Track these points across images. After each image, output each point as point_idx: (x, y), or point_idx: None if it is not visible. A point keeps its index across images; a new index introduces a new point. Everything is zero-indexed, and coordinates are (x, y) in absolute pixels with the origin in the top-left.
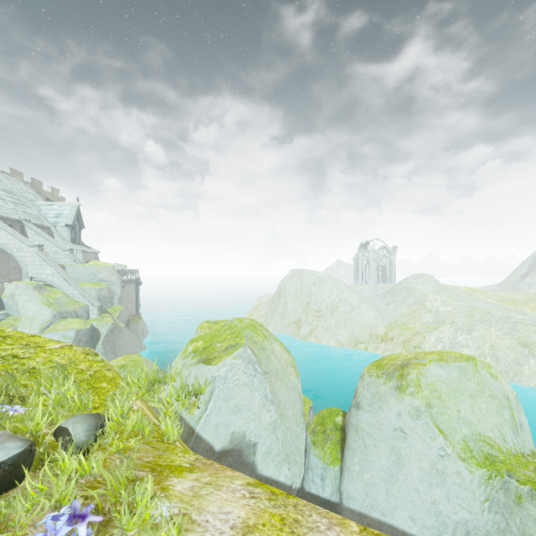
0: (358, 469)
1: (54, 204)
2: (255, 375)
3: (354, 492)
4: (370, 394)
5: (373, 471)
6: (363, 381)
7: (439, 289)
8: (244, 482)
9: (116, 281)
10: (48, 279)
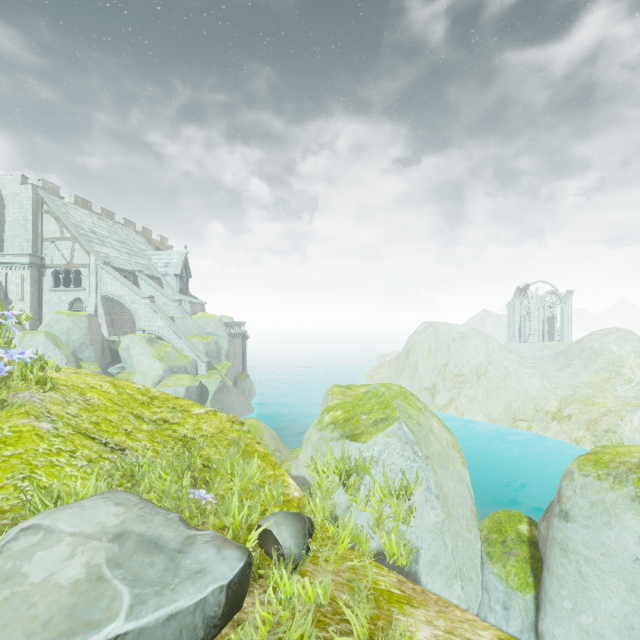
0: (569, 606)
1: (163, 253)
2: (414, 459)
3: (564, 638)
4: (587, 501)
5: (598, 614)
6: (571, 481)
7: None
8: (493, 636)
9: (224, 335)
10: (159, 332)
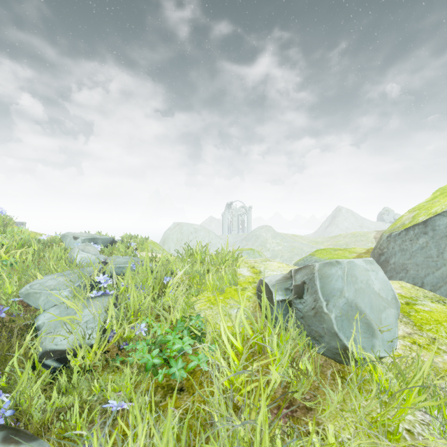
0: None
1: None
2: None
3: None
4: None
5: None
6: None
7: (275, 235)
8: None
9: None
10: None
